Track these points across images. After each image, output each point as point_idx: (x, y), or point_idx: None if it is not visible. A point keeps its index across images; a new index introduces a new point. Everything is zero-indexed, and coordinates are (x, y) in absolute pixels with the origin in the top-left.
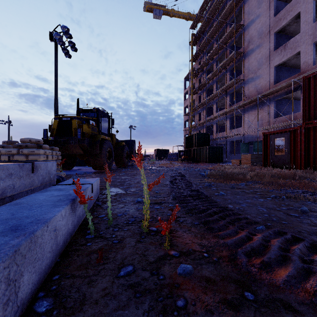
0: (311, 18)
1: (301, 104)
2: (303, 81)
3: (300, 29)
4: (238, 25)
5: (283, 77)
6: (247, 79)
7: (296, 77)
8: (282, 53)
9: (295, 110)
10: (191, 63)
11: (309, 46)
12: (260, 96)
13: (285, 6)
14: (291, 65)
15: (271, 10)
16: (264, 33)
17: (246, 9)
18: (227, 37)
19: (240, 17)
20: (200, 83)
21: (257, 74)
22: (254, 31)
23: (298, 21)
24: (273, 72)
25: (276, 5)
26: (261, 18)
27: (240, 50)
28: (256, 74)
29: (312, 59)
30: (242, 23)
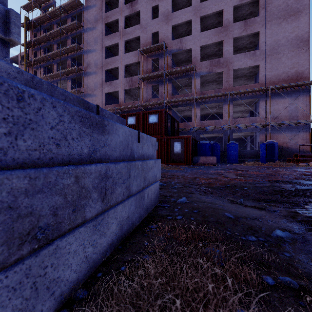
0: (124, 75)
1: None
2: (121, 116)
3: (119, 77)
4: (80, 47)
5: (109, 101)
6: (87, 94)
7: (117, 105)
8: (109, 86)
9: None
10: (24, 48)
11: (123, 90)
12: None
13: (111, 55)
14: (114, 95)
15: (103, 53)
16: (99, 66)
17: (86, 38)
18: (69, 50)
19: (80, 39)
20: (35, 75)
21: (94, 93)
22: (92, 60)
23: (117, 70)
24: (104, 96)
25: (106, 51)
26: (97, 53)
27: (81, 67)
28: (93, 93)
29: (124, 98)
30: (82, 46)
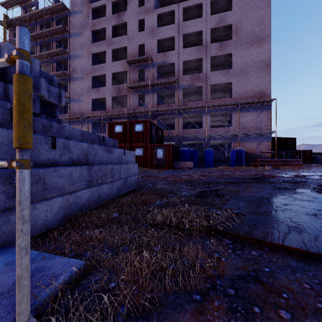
0: (111, 82)
1: (106, 129)
2: (108, 124)
3: (106, 85)
4: (65, 51)
5: (96, 107)
6: (73, 99)
7: (104, 112)
8: (97, 93)
9: (103, 130)
10: None
11: (110, 97)
12: (83, 116)
13: (98, 61)
14: (101, 101)
15: (90, 59)
16: (85, 72)
17: (72, 42)
18: (54, 53)
19: (66, 42)
20: None
21: (81, 98)
22: (78, 65)
23: (105, 77)
24: (91, 102)
25: (93, 57)
26: (83, 59)
27: (66, 71)
28: (79, 98)
29: (111, 105)
30: (68, 50)
